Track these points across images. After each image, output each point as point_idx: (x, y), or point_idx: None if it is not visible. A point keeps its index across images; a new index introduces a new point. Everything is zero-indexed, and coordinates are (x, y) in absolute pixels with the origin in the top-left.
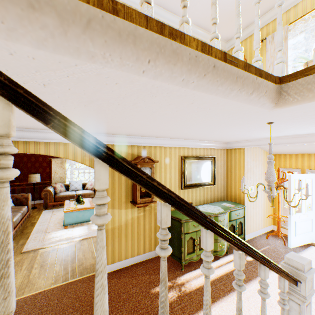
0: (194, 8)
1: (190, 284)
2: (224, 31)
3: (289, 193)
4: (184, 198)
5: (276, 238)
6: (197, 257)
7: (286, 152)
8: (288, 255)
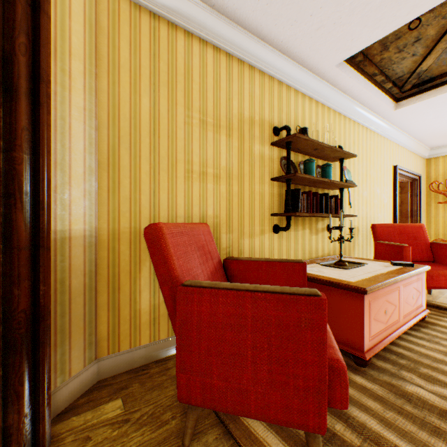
0: (428, 126)
1: None
2: (437, 142)
3: None
4: None
5: None
6: None
7: None
8: None
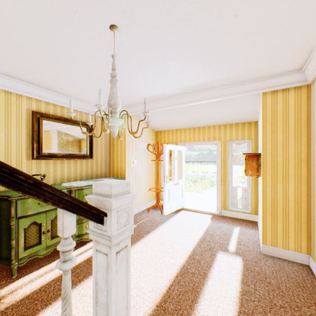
0: None
1: (15, 294)
2: None
3: (164, 162)
4: (39, 173)
5: (157, 210)
6: (48, 250)
7: (165, 128)
8: (100, 181)
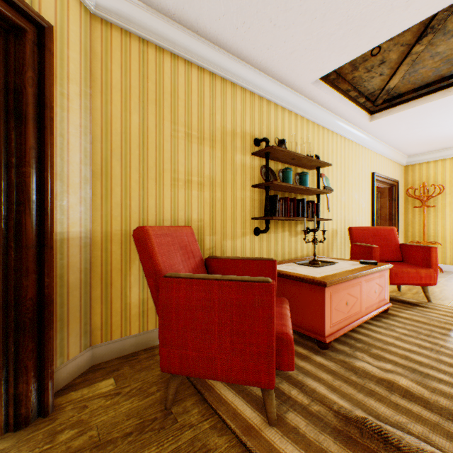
0: (402, 136)
1: None
2: (413, 150)
3: None
4: None
5: None
6: None
7: None
8: None
